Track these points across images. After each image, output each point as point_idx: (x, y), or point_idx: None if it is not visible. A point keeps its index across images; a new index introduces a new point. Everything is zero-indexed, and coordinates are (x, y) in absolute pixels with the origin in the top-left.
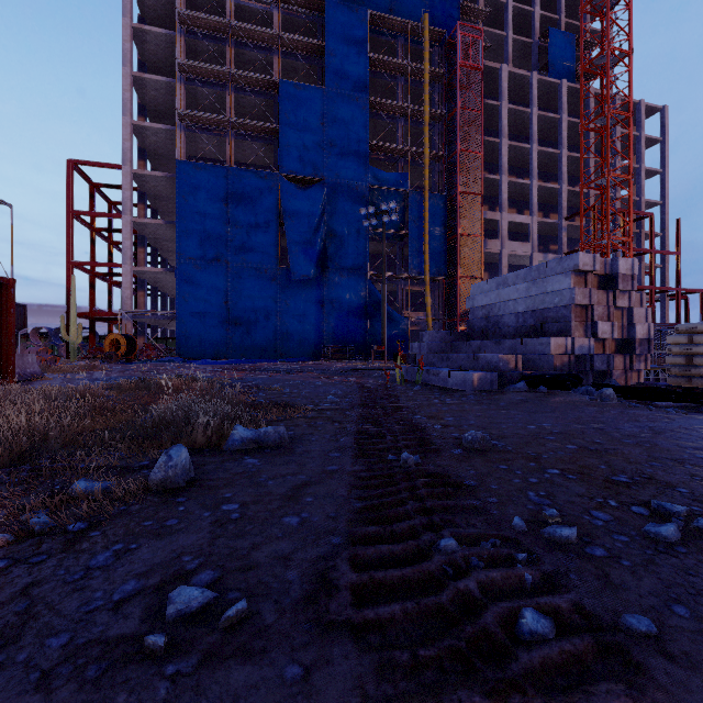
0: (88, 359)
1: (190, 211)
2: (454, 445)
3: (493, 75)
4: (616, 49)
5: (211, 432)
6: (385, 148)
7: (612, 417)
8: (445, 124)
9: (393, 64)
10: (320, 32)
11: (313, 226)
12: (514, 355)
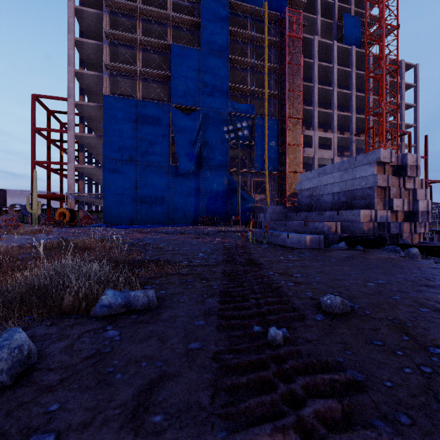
0: (45, 225)
1: (112, 128)
2: (314, 309)
3: (309, 43)
4: (389, 25)
5: (84, 295)
6: (239, 89)
7: (431, 274)
8: (278, 74)
9: (245, 34)
10: (197, 13)
11: (193, 139)
12: (334, 222)
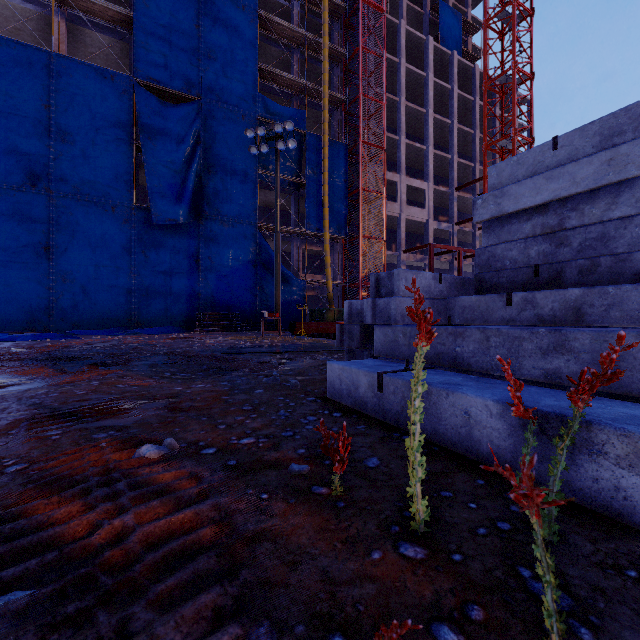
0: None
1: None
2: None
3: (391, 30)
4: (521, 5)
5: None
6: (278, 78)
7: None
8: (345, 68)
9: None
10: None
11: (184, 156)
12: None
